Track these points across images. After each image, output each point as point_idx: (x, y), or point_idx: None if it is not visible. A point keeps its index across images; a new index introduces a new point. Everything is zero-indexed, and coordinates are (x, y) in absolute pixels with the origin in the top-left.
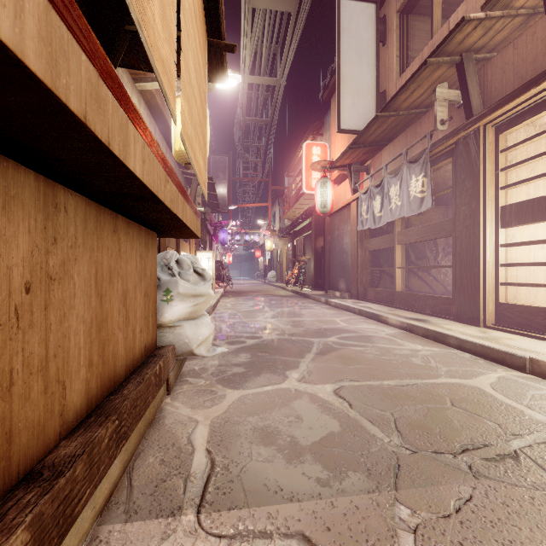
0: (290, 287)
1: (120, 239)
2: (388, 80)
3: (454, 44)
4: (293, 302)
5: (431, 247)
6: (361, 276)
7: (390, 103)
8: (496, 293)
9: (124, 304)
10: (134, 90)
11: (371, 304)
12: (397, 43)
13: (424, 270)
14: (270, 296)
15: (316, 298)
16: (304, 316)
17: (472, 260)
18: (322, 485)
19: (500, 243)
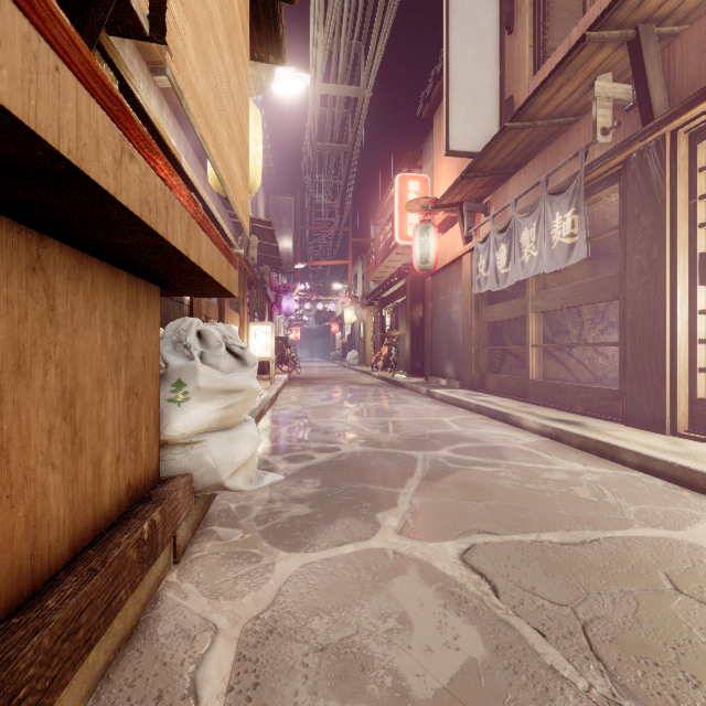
0: (377, 371)
1: (54, 287)
2: (517, 81)
3: (628, 8)
4: (383, 393)
5: (573, 318)
6: (477, 358)
7: (524, 108)
8: (692, 384)
9: (68, 416)
10: (151, 86)
11: (492, 396)
12: (530, 27)
13: (564, 350)
14: (351, 384)
15: (414, 387)
16: (398, 415)
17: (652, 334)
18: None
19: (698, 308)
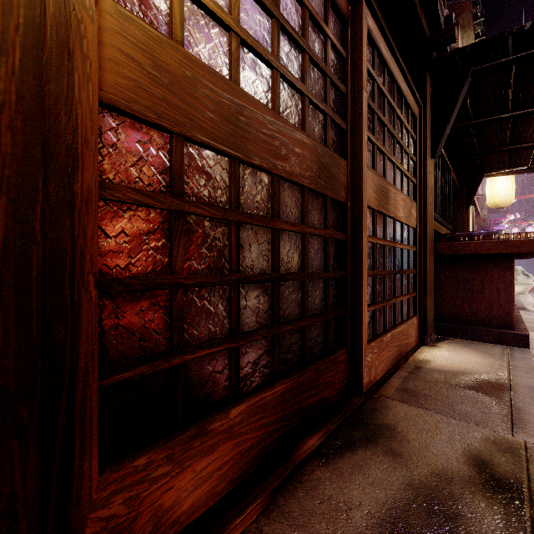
0: None
1: None
2: None
3: None
4: None
5: None
6: None
7: None
8: None
9: None
10: None
11: None
12: None
13: None
14: None
15: None
16: None
17: None
18: None
19: None
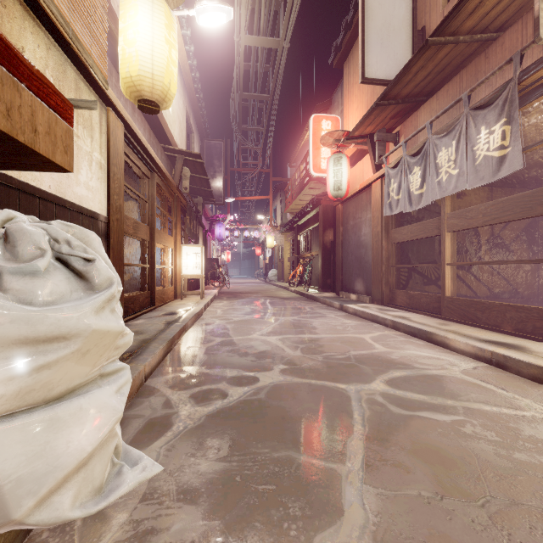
0: (293, 287)
1: None
2: (429, 12)
3: None
4: (300, 307)
5: (472, 239)
6: (386, 276)
7: (450, 17)
8: None
9: None
10: None
11: (404, 312)
12: None
13: (464, 268)
14: (271, 298)
15: (327, 301)
16: (317, 332)
17: None
18: None
19: None
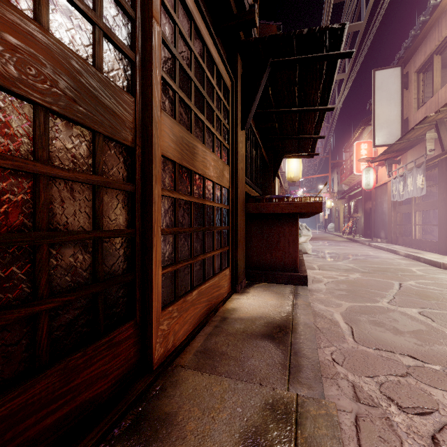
0: (345, 235)
1: None
2: (409, 111)
3: (428, 121)
4: (346, 244)
5: None
6: (394, 229)
7: (401, 138)
8: None
9: None
10: None
11: (398, 246)
12: (414, 90)
13: None
14: (330, 241)
15: (363, 242)
16: (350, 250)
17: (444, 223)
18: (344, 271)
19: None
